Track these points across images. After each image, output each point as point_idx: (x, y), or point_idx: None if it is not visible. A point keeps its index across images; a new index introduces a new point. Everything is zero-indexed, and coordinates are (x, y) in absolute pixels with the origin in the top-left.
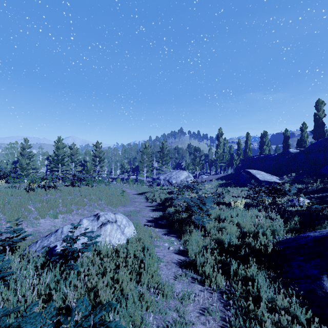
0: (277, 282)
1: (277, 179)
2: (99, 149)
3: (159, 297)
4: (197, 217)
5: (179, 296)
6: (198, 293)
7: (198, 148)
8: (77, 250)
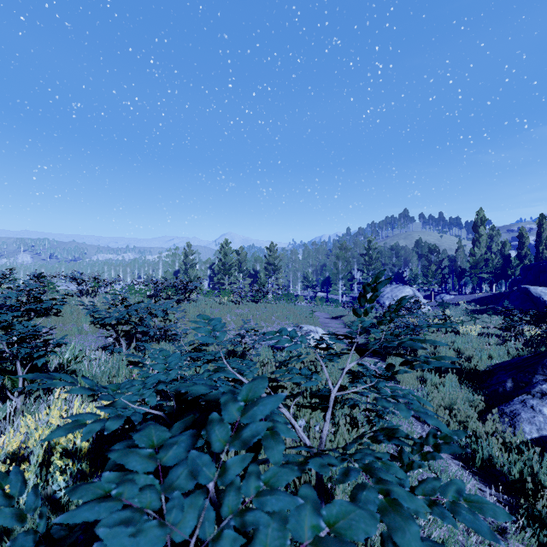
0: (470, 387)
1: None
2: (274, 253)
3: None
4: None
5: None
6: None
7: (435, 247)
8: None
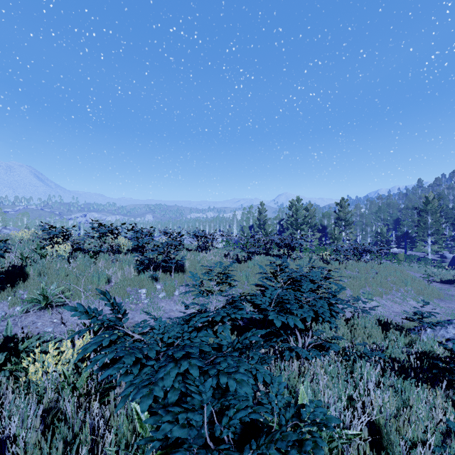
0: None
1: None
2: (345, 209)
3: None
4: None
5: None
6: None
7: None
8: None
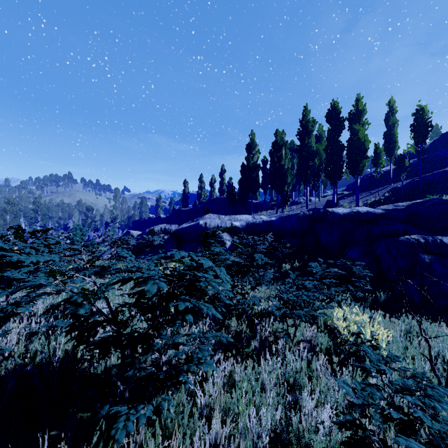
0: None
1: None
2: None
3: None
4: None
5: None
6: None
7: (91, 207)
8: None
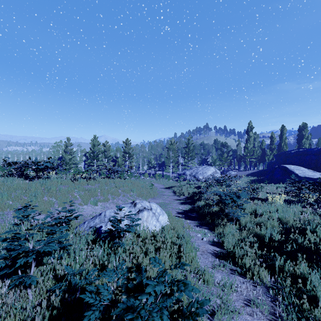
0: None
1: (320, 175)
2: (129, 146)
3: (200, 282)
4: (230, 210)
5: (220, 284)
6: (240, 285)
7: (225, 143)
8: (123, 229)
